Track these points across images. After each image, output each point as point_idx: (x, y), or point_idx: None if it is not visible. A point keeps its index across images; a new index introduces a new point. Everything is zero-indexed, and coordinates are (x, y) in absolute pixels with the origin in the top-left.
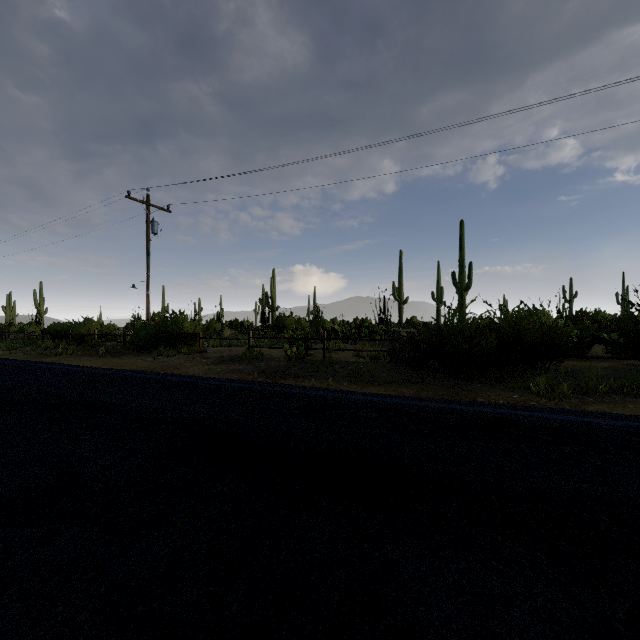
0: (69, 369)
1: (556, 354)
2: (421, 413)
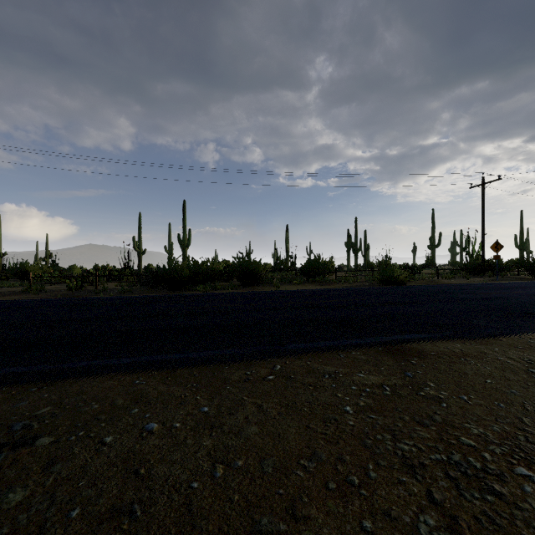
0: None
1: (212, 278)
2: (157, 297)
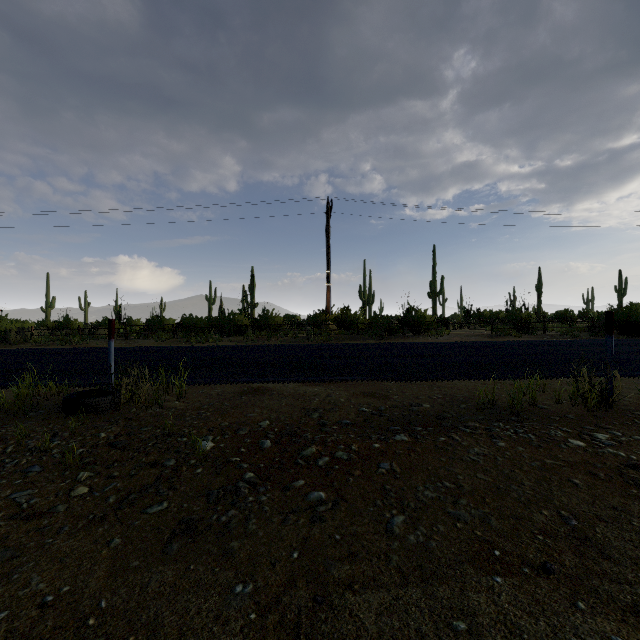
0: (462, 342)
1: None
2: None
